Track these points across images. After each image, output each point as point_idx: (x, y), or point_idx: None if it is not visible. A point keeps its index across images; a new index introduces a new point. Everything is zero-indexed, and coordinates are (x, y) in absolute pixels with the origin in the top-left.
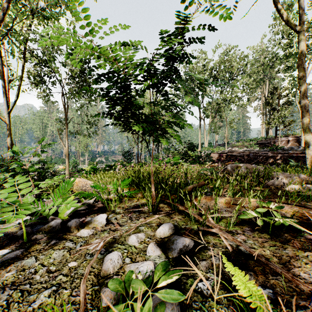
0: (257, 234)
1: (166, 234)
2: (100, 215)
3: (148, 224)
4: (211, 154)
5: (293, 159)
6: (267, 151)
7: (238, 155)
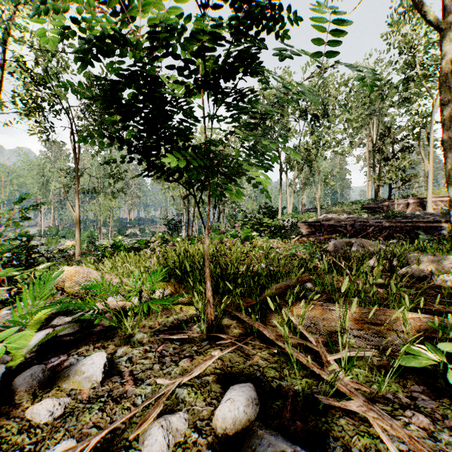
0: (448, 407)
1: (240, 422)
2: (91, 358)
3: (197, 379)
4: (298, 223)
5: (420, 230)
6: (380, 219)
7: (338, 225)
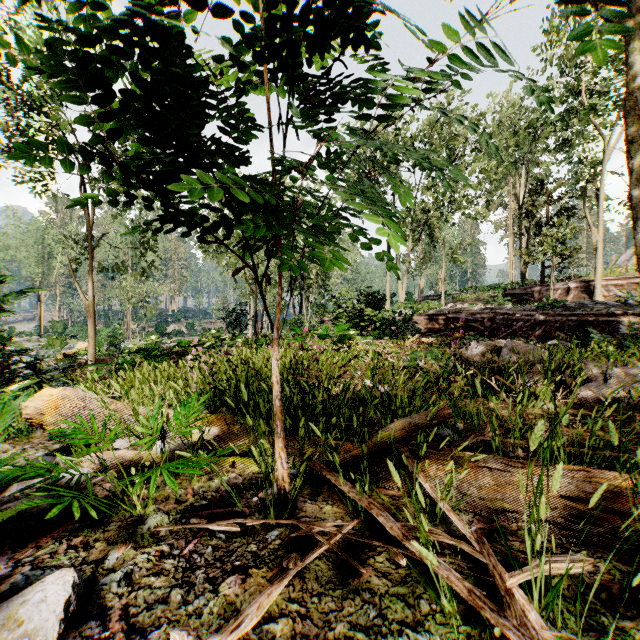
0: None
1: None
2: (43, 586)
3: (253, 628)
4: (414, 316)
5: (590, 327)
6: (531, 310)
7: (471, 319)
